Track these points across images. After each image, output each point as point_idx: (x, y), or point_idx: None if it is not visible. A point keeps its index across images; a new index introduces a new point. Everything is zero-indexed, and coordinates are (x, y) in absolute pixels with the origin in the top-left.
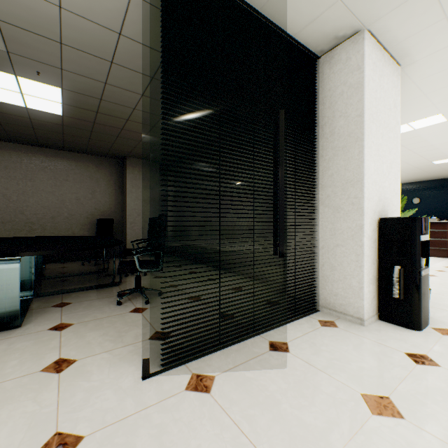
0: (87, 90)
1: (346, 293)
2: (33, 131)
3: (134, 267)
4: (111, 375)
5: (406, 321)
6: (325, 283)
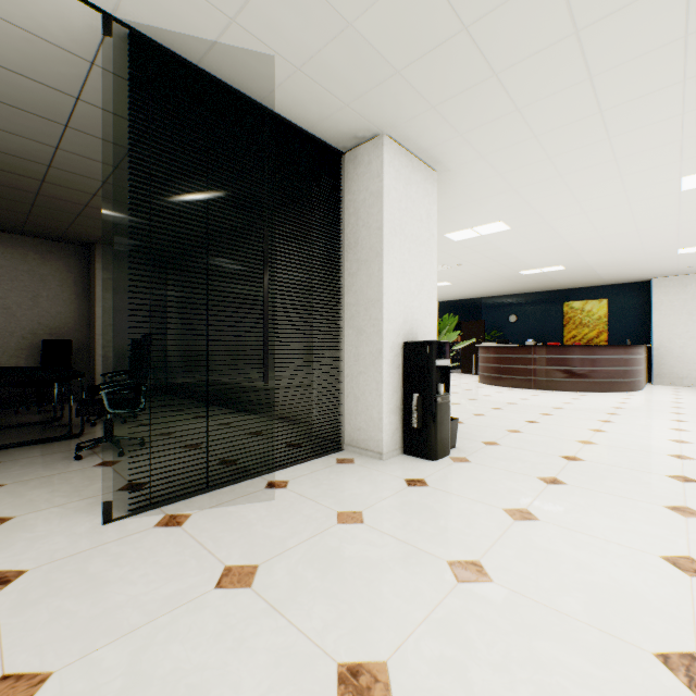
0: (27, 153)
1: (369, 426)
2: None
3: (102, 406)
4: (63, 525)
5: (424, 452)
6: (350, 417)
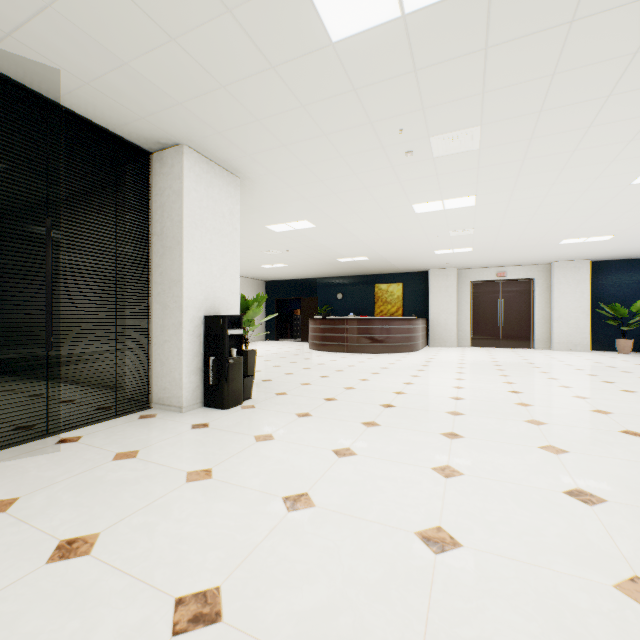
0: None
1: (172, 386)
2: None
3: None
4: None
5: (220, 403)
6: (157, 380)
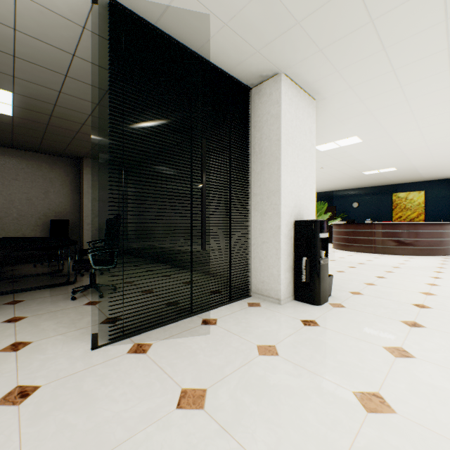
0: (41, 96)
1: (270, 280)
2: None
3: (89, 264)
4: (64, 349)
5: (311, 299)
6: (255, 273)
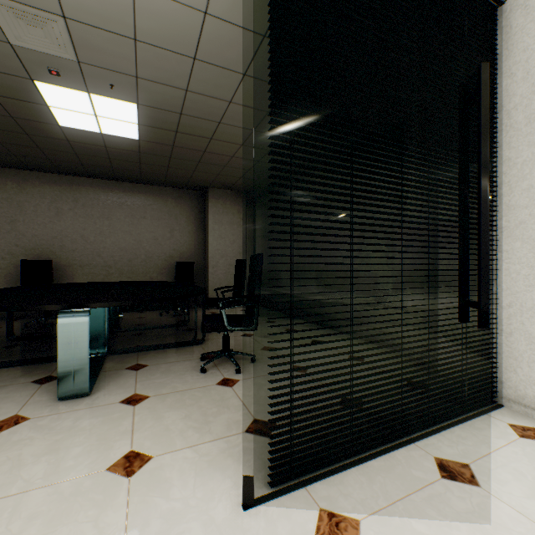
0: (166, 103)
1: None
2: (109, 162)
3: (222, 324)
4: (198, 492)
5: None
6: (514, 363)
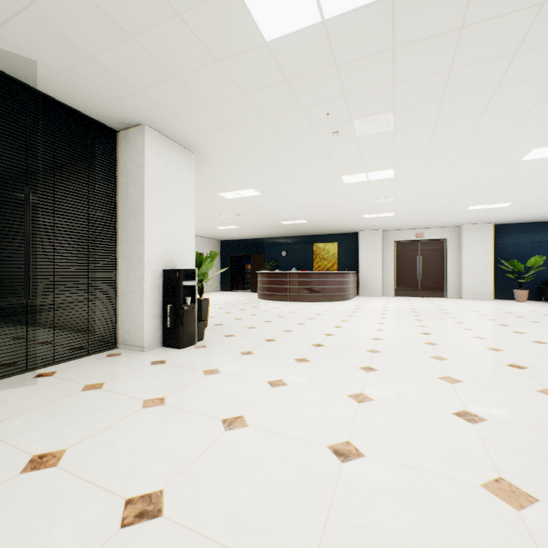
0: None
1: (135, 329)
2: None
3: None
4: None
5: (176, 344)
6: (123, 324)
